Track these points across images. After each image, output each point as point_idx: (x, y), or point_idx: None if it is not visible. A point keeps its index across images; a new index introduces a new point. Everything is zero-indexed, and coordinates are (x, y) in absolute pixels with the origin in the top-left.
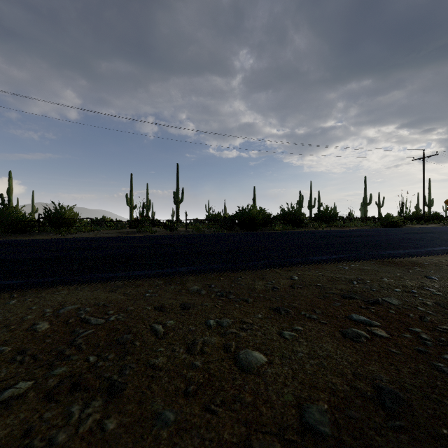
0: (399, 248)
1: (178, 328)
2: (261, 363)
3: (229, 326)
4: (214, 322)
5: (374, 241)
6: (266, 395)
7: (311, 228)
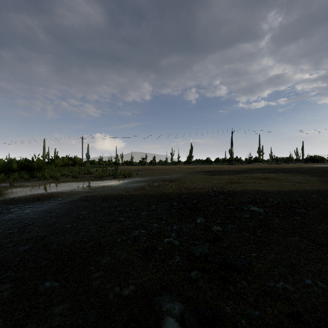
0: None
1: None
2: None
3: None
4: None
5: None
6: None
7: None
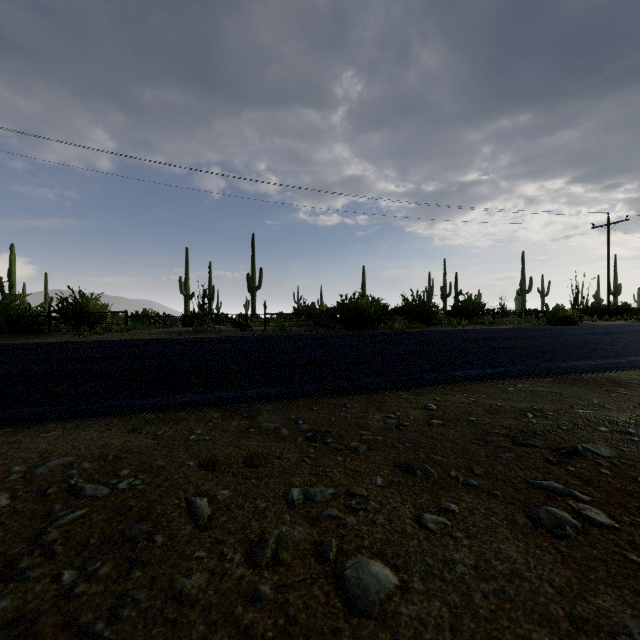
0: (585, 357)
1: (237, 506)
2: (387, 591)
3: (326, 502)
4: (300, 494)
5: (544, 345)
6: None
7: (446, 326)
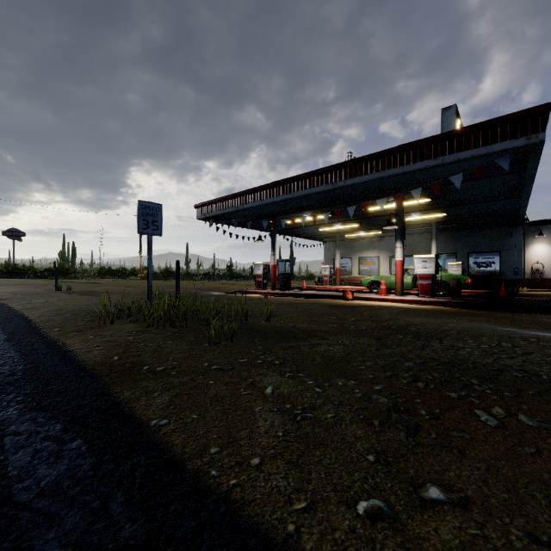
0: None
1: None
2: None
3: None
4: None
5: None
6: None
7: None
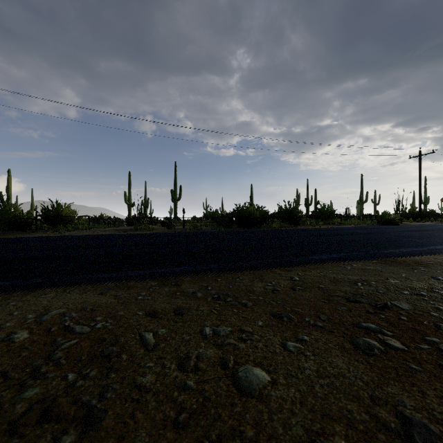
0: (400, 246)
1: (171, 338)
2: (263, 383)
3: (226, 335)
4: (210, 331)
5: (374, 239)
6: (271, 428)
7: (308, 226)
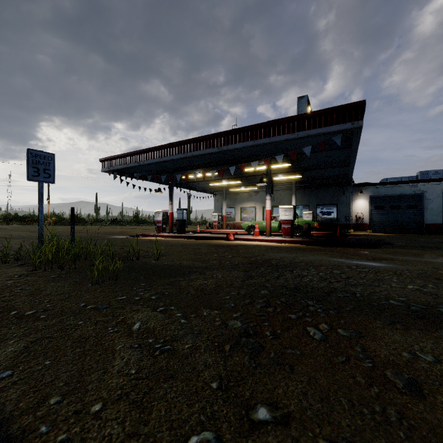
0: None
1: None
2: None
3: None
4: None
5: None
6: None
7: None
